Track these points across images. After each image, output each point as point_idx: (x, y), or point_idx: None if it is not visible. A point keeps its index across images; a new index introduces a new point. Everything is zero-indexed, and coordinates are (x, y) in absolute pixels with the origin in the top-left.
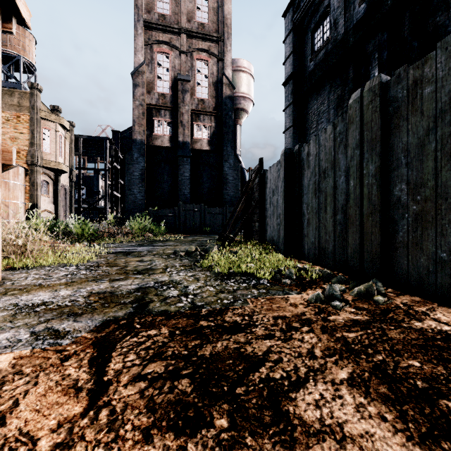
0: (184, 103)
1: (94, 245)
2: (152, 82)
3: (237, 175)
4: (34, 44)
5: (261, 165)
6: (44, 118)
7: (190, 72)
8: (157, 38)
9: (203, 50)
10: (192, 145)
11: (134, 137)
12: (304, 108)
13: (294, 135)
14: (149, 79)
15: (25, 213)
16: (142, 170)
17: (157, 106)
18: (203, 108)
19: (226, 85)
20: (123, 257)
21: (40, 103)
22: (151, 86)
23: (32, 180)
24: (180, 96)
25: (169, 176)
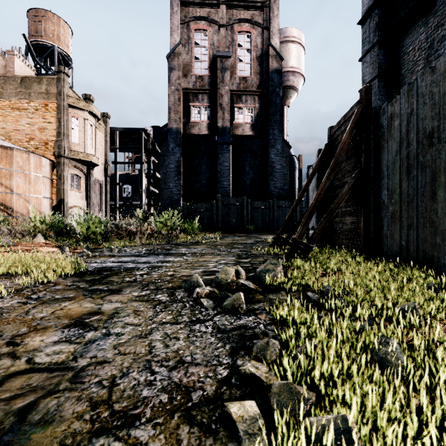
0: (223, 83)
1: (92, 250)
2: (189, 63)
3: (285, 162)
4: (70, 33)
5: (366, 101)
6: (71, 104)
7: (230, 48)
8: (194, 14)
9: (245, 20)
10: (233, 131)
11: (170, 125)
12: (398, 46)
13: (380, 90)
14: (185, 62)
15: (53, 210)
16: (178, 161)
17: (194, 89)
18: (245, 87)
19: (272, 57)
20: (71, 294)
21: (68, 89)
22: (188, 68)
23: (59, 173)
24: (219, 76)
25: (207, 167)
